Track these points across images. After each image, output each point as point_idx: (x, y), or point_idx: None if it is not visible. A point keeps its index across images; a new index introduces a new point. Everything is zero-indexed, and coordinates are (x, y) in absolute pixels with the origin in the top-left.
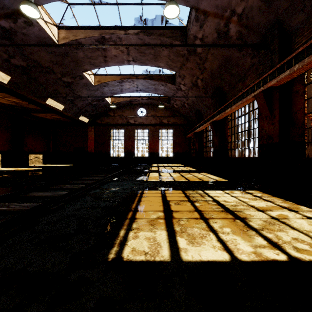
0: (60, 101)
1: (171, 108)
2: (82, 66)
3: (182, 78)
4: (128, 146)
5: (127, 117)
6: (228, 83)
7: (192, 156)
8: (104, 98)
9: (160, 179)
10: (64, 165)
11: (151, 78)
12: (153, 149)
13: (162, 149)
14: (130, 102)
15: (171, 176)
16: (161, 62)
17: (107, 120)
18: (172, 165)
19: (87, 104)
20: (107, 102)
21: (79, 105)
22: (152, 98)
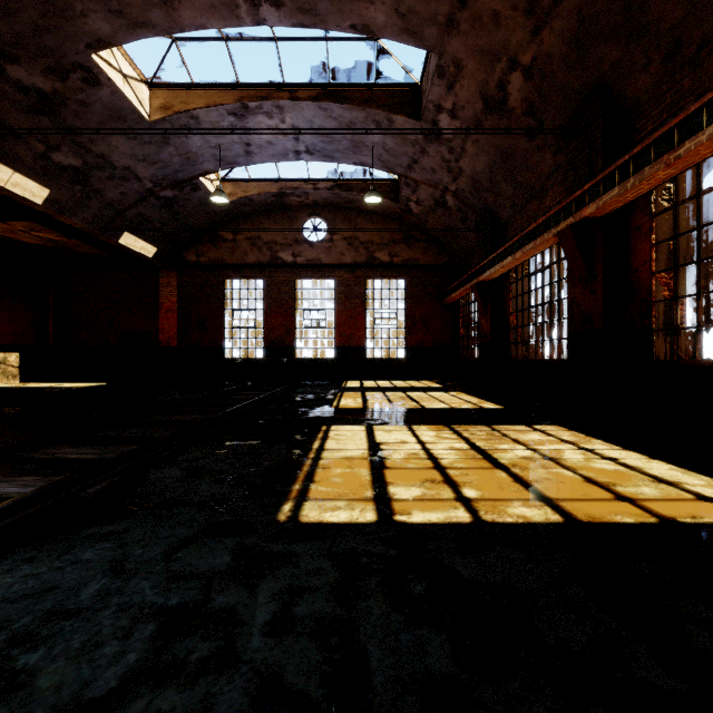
0: (28, 167)
1: (400, 217)
2: (75, 17)
3: (450, 79)
4: (276, 328)
5: (274, 245)
6: (665, 43)
7: (462, 357)
8: (197, 177)
9: (380, 491)
10: (77, 385)
11: (341, 96)
12: (349, 337)
13: (373, 338)
14: (282, 199)
15: (429, 454)
16: (374, 2)
17: (216, 253)
18: (408, 387)
19: (141, 193)
20: (209, 193)
21: (111, 195)
22: (345, 186)
